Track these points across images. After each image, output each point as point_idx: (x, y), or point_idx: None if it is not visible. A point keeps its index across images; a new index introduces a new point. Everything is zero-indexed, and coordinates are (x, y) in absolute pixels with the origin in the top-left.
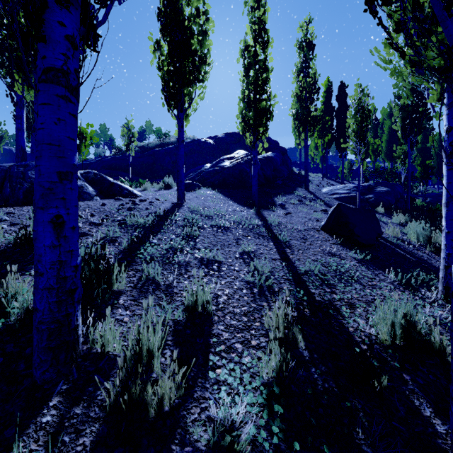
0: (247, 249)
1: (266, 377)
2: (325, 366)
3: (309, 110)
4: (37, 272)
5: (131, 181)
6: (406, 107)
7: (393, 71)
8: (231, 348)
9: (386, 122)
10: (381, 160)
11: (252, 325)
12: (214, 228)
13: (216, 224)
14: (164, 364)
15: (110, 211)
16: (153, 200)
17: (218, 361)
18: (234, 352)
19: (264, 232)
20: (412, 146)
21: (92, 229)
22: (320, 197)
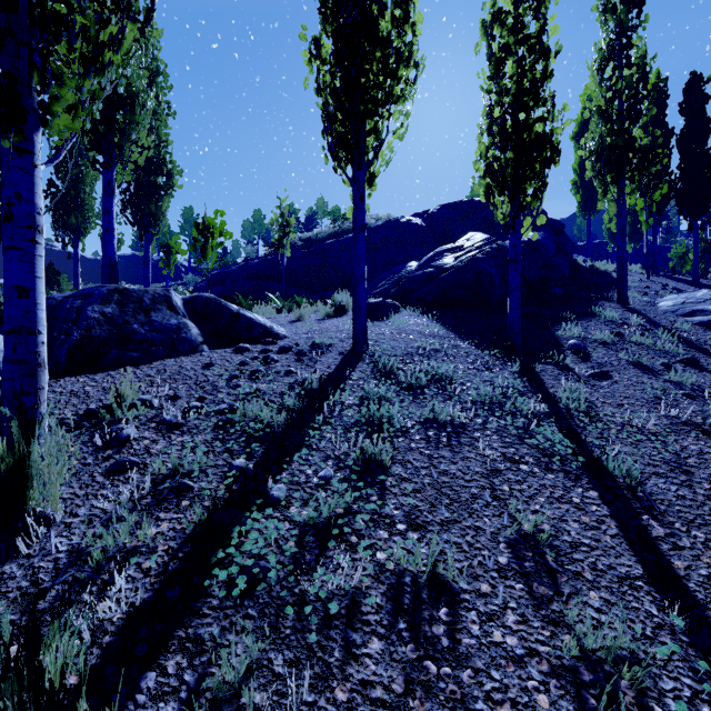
0: (529, 528)
1: None
2: None
3: (631, 137)
4: None
5: (287, 297)
6: None
7: None
8: None
9: None
10: None
11: None
12: (428, 432)
13: (434, 416)
14: None
15: (213, 384)
16: (306, 347)
17: None
18: None
19: (558, 442)
20: None
21: (154, 444)
22: (662, 321)
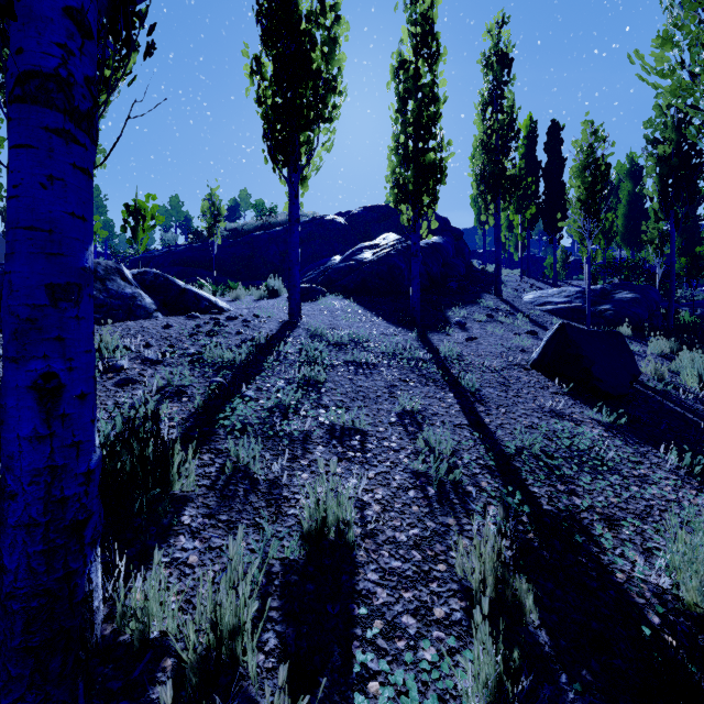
0: (409, 406)
1: (471, 703)
2: (585, 669)
3: (503, 167)
4: (5, 490)
5: (216, 284)
6: (668, 159)
7: (678, 89)
8: (394, 627)
9: (623, 186)
10: (615, 246)
11: (431, 569)
12: (350, 367)
13: (354, 359)
14: (263, 670)
15: (177, 339)
16: (249, 317)
17: (371, 659)
18: (402, 638)
19: (435, 373)
20: (678, 223)
21: (145, 371)
22: (522, 309)
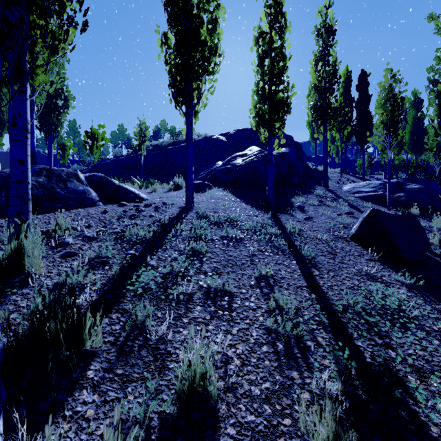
0: (264, 272)
1: None
2: None
3: (329, 102)
4: None
5: (143, 180)
6: None
7: None
8: None
9: (409, 112)
10: (404, 152)
11: (279, 424)
12: (224, 241)
13: (227, 235)
14: None
15: (109, 221)
16: (159, 204)
17: None
18: None
19: (283, 245)
20: None
21: (83, 246)
22: (342, 196)
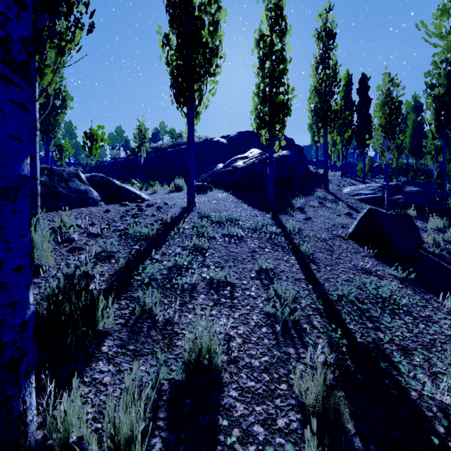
0: (265, 266)
1: None
2: None
3: (329, 104)
4: None
5: (143, 183)
6: (441, 98)
7: None
8: (248, 434)
9: (410, 116)
10: (404, 156)
11: (276, 388)
12: (226, 238)
13: (229, 233)
14: None
15: (112, 219)
16: (161, 205)
17: None
18: (253, 443)
19: (283, 242)
20: (448, 140)
21: (89, 242)
22: (342, 198)
